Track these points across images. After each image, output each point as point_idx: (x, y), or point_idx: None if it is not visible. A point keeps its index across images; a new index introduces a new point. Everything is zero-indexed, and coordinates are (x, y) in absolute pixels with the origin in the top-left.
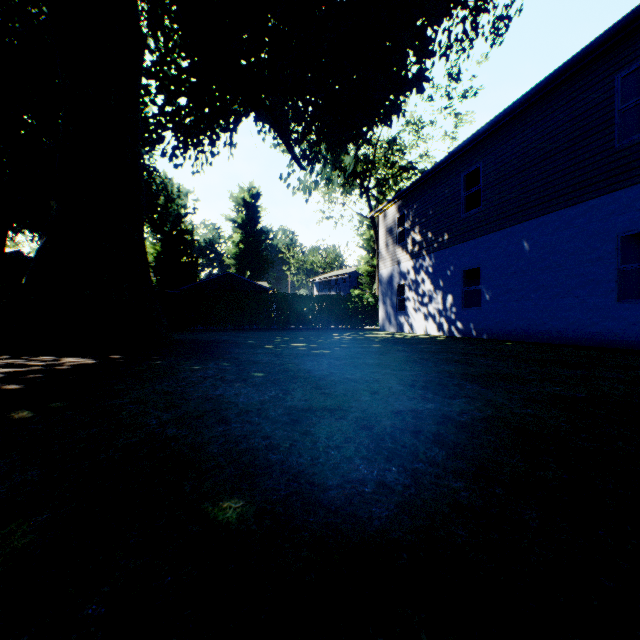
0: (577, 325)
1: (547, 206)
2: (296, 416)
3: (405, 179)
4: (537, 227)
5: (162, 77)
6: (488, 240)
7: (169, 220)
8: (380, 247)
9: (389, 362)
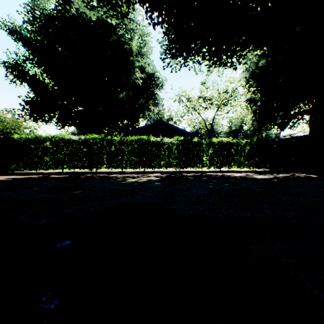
0: None
1: None
2: None
3: None
4: None
5: None
6: None
7: None
8: None
9: None
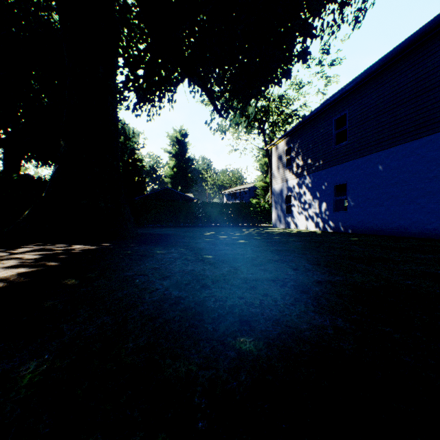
0: (418, 223)
1: (396, 140)
2: (252, 284)
3: (289, 122)
4: (388, 155)
5: (127, 56)
6: (352, 164)
7: (127, 152)
8: (273, 169)
9: (293, 249)
